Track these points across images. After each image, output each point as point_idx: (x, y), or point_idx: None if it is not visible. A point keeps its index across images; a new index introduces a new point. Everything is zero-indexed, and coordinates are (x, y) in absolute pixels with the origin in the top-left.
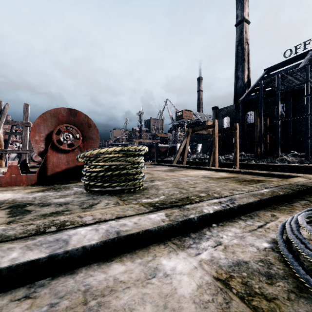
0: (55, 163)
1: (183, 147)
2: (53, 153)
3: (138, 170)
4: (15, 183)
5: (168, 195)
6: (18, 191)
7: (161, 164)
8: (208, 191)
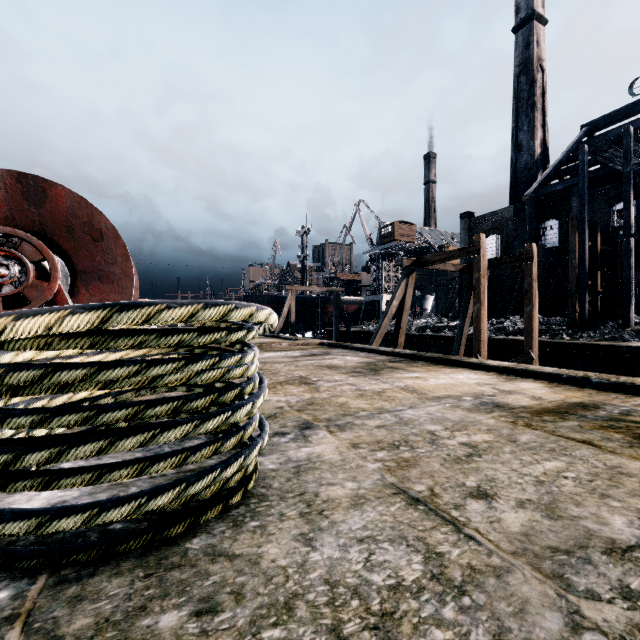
0: None
1: (398, 304)
2: None
3: (212, 427)
4: None
5: (363, 623)
6: None
7: (345, 345)
8: (587, 553)
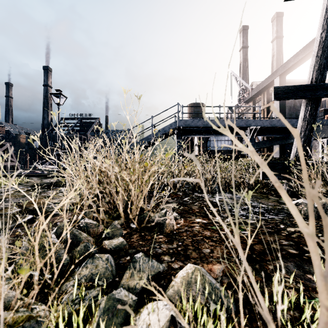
0: None
1: None
2: None
3: None
4: None
5: None
6: None
7: None
8: None
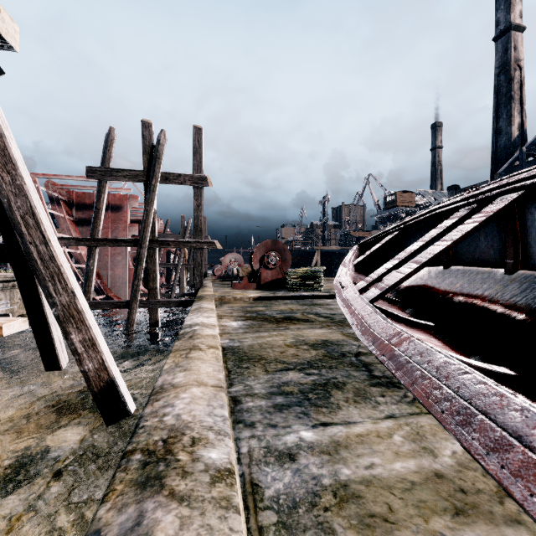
0: (265, 276)
1: None
2: (264, 270)
3: (319, 281)
4: (246, 288)
5: None
6: (255, 291)
7: None
8: None
